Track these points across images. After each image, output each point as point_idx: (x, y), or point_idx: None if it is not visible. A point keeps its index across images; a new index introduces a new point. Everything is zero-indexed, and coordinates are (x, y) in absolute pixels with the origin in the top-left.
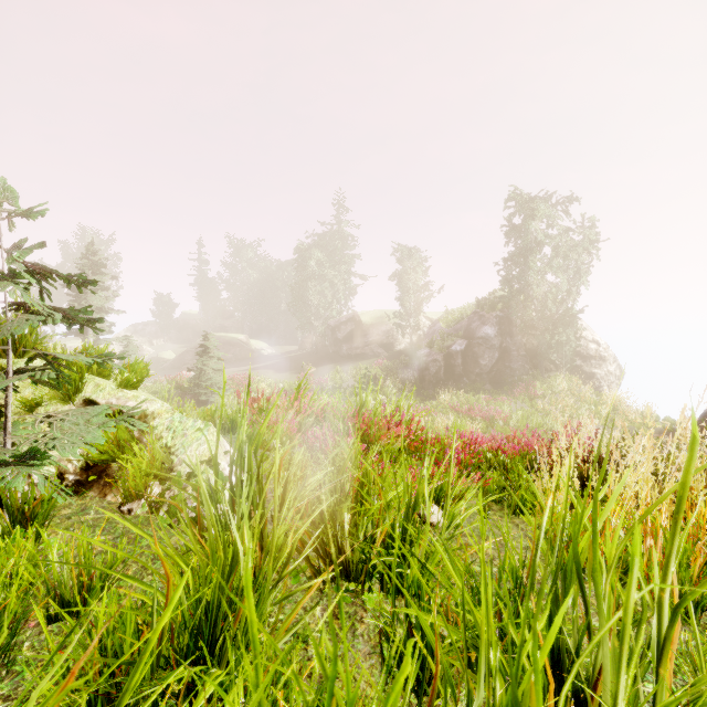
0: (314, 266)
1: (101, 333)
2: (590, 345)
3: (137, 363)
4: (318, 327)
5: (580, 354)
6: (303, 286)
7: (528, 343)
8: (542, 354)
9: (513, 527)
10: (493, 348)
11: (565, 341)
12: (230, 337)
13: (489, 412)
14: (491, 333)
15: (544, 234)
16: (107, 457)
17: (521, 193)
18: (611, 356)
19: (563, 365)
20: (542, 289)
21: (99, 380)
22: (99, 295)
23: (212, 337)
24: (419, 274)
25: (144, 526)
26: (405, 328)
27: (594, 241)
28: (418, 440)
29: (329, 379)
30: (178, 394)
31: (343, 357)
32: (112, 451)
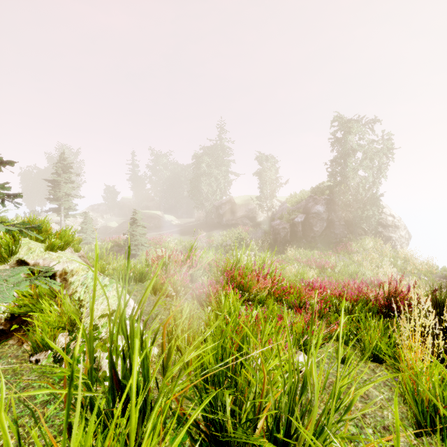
0: (205, 167)
1: (69, 210)
2: (388, 217)
3: (64, 231)
4: (207, 206)
5: (381, 223)
6: (197, 180)
7: (346, 216)
8: (356, 223)
9: (370, 373)
10: (322, 220)
11: (371, 215)
12: (151, 213)
13: (321, 263)
14: (321, 209)
15: (357, 144)
16: (25, 311)
17: (342, 117)
18: (402, 225)
19: (370, 231)
20: (356, 181)
21: (33, 244)
22: (68, 186)
23: (139, 213)
24: (272, 172)
25: (45, 378)
26: (264, 207)
27: (391, 148)
28: (279, 288)
29: (214, 240)
30: (117, 250)
31: (223, 225)
32: (31, 304)
